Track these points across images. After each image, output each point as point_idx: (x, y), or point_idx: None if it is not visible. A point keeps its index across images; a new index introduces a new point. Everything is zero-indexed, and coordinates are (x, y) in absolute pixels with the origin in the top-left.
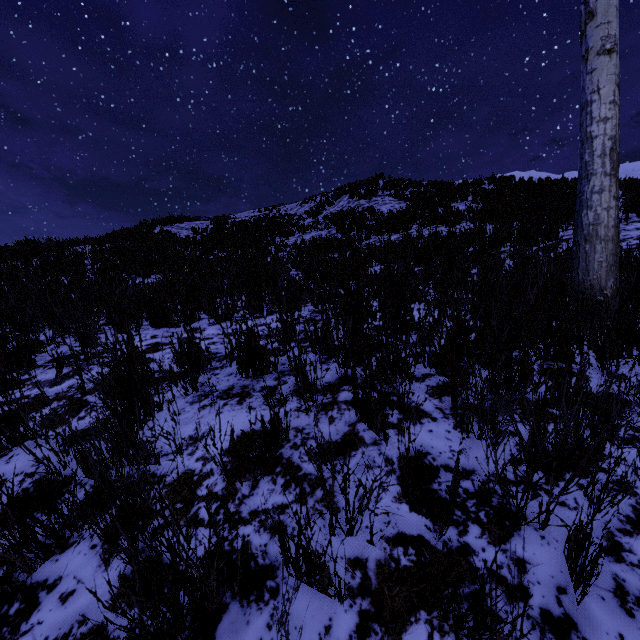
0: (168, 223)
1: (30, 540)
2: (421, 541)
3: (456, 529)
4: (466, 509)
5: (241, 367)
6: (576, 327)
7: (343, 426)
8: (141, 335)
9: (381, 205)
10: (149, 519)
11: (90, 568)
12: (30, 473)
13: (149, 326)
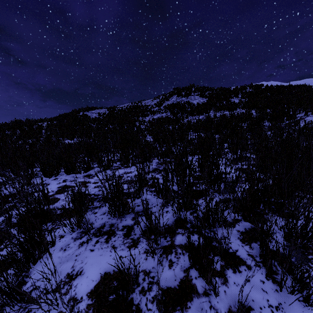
0: (86, 110)
1: None
2: None
3: None
4: None
5: (110, 210)
6: None
7: (179, 271)
8: (58, 179)
9: (193, 100)
10: None
11: None
12: None
13: (64, 172)
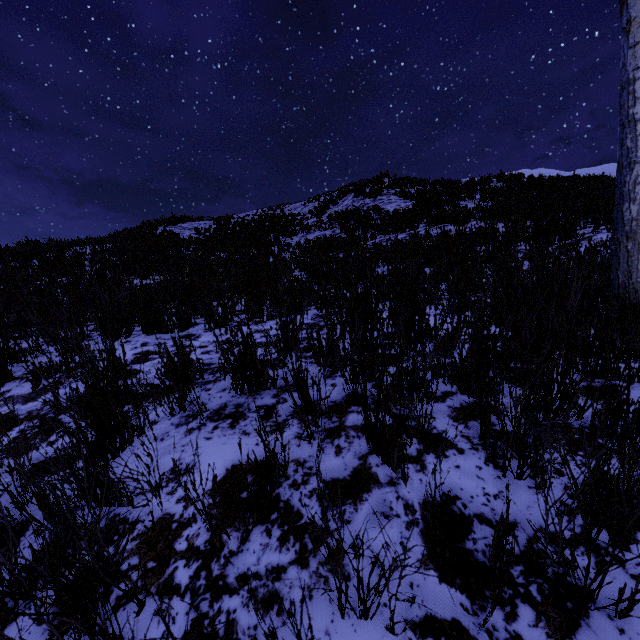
0: (171, 223)
1: None
2: (457, 629)
3: (501, 611)
4: (512, 580)
5: (235, 382)
6: (619, 338)
7: (352, 459)
8: (131, 342)
9: (386, 204)
10: (105, 597)
11: None
12: None
13: (141, 332)
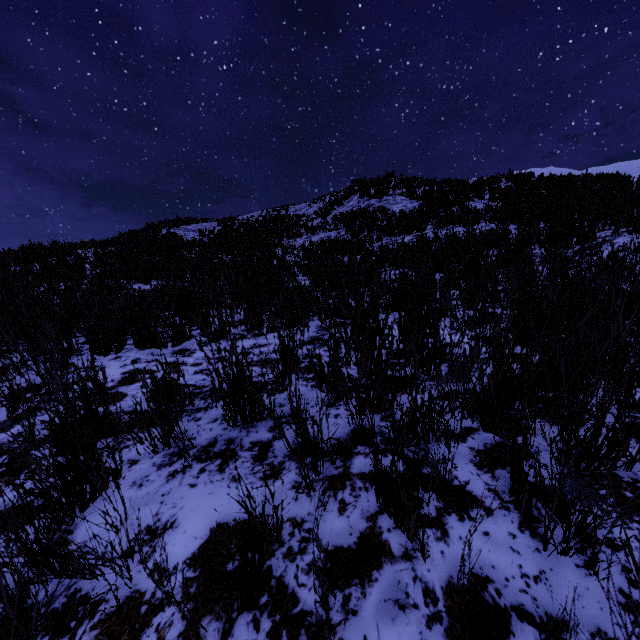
0: (175, 225)
1: None
2: None
3: None
4: None
5: (227, 414)
6: None
7: (359, 519)
8: (121, 358)
9: (392, 205)
10: None
11: None
12: None
13: (133, 346)
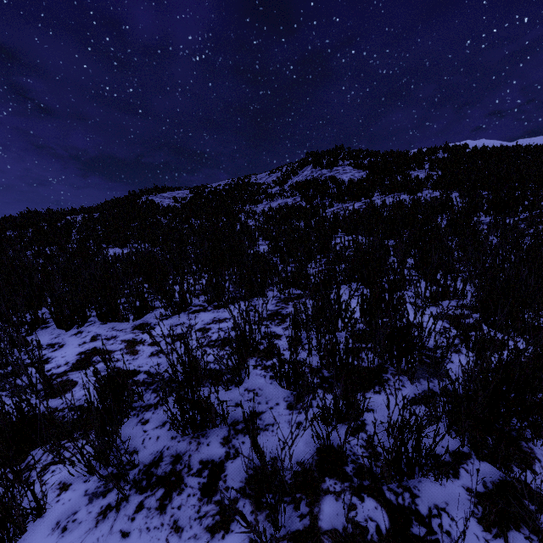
0: (153, 193)
1: None
2: None
3: None
4: None
5: (175, 422)
6: None
7: None
8: (82, 334)
9: (342, 174)
10: None
11: None
12: None
13: (97, 318)
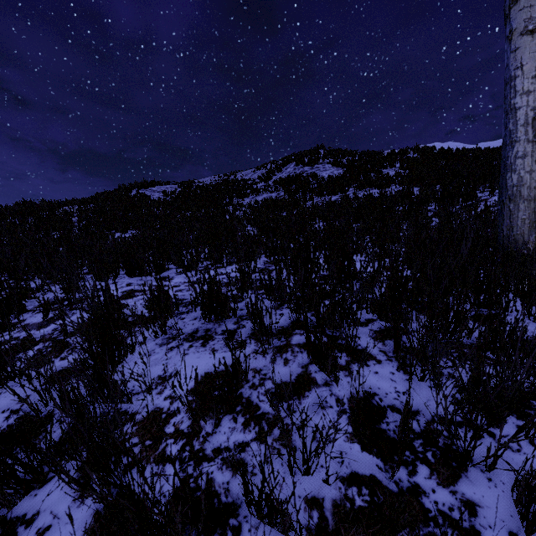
0: (143, 187)
1: (10, 477)
2: (373, 481)
3: (406, 469)
4: (414, 449)
5: (204, 312)
6: (502, 277)
7: (297, 367)
8: (118, 283)
9: (322, 171)
10: (120, 459)
11: (66, 503)
12: (15, 410)
13: (125, 275)
